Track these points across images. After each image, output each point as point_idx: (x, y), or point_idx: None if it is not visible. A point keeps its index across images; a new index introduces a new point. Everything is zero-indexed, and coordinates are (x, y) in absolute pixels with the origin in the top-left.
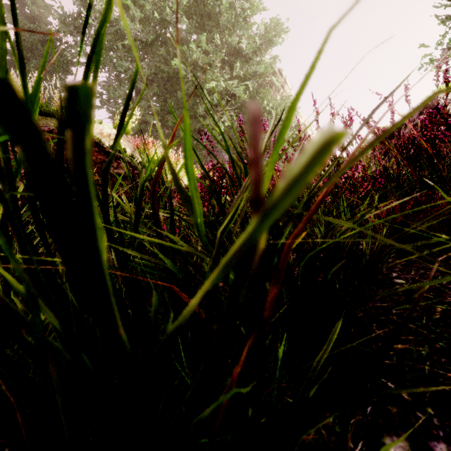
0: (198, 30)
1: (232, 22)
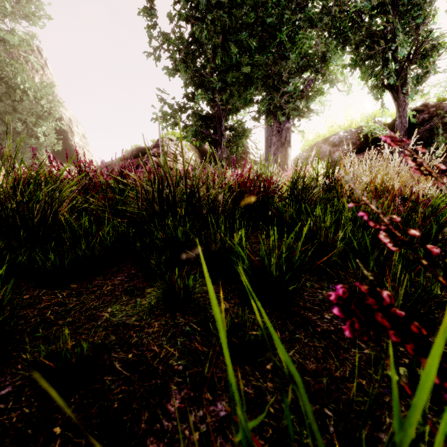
0: None
1: None
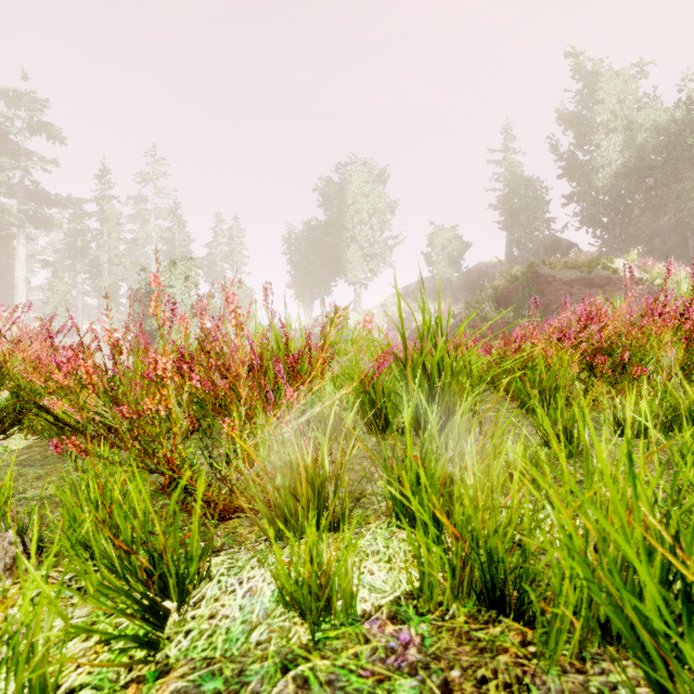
0: None
1: None
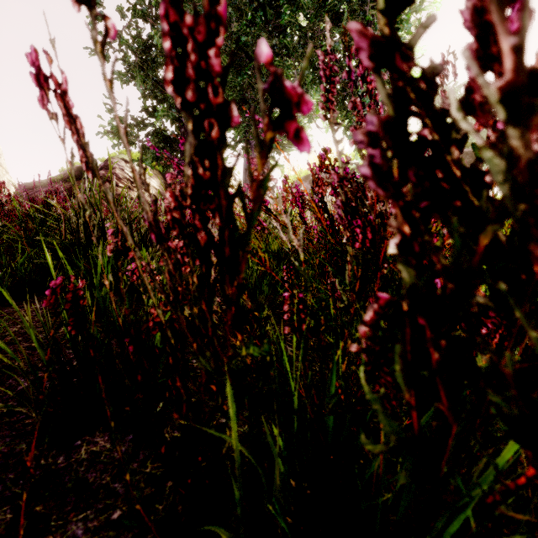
0: None
1: None
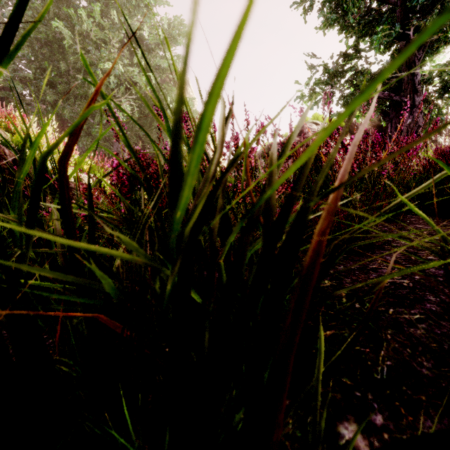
0: None
1: (132, 3)
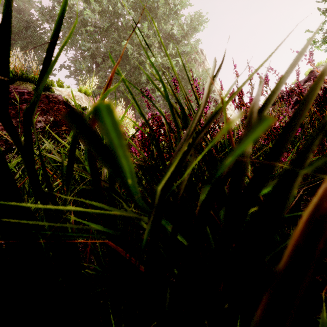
0: (141, 20)
1: (166, 14)
